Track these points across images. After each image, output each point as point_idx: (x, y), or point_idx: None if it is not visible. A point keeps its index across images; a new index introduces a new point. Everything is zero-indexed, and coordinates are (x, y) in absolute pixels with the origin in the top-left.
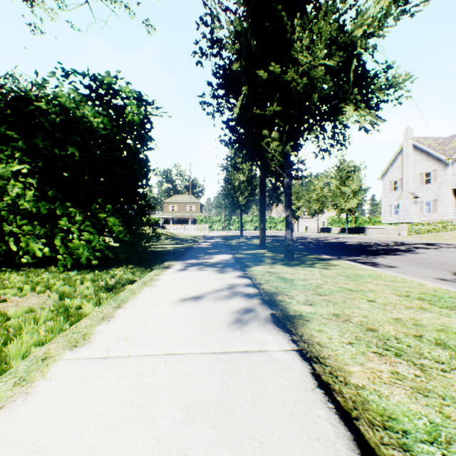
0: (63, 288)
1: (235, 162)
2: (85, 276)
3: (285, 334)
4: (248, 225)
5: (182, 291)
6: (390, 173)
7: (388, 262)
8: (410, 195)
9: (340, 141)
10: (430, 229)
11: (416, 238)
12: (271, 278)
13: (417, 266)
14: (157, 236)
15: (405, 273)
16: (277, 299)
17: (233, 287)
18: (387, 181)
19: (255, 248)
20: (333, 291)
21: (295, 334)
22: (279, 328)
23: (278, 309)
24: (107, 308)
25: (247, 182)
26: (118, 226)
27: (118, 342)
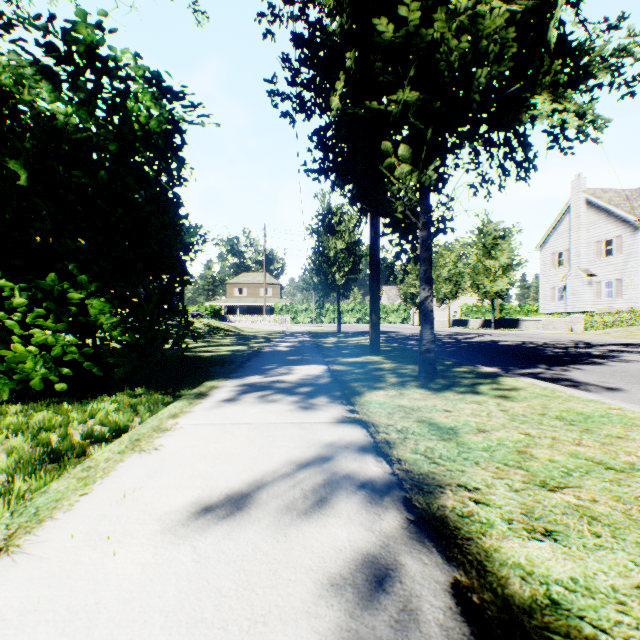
0: None
1: (329, 221)
2: (33, 415)
3: None
4: (347, 316)
5: (209, 468)
6: (553, 241)
7: (596, 379)
8: (581, 273)
9: (523, 162)
10: (613, 321)
11: (600, 335)
12: (409, 424)
13: None
14: (194, 335)
15: None
16: (448, 507)
17: (330, 454)
18: (549, 252)
19: (363, 352)
20: (571, 472)
21: None
22: None
23: (469, 563)
24: None
25: (347, 252)
26: (110, 317)
27: None
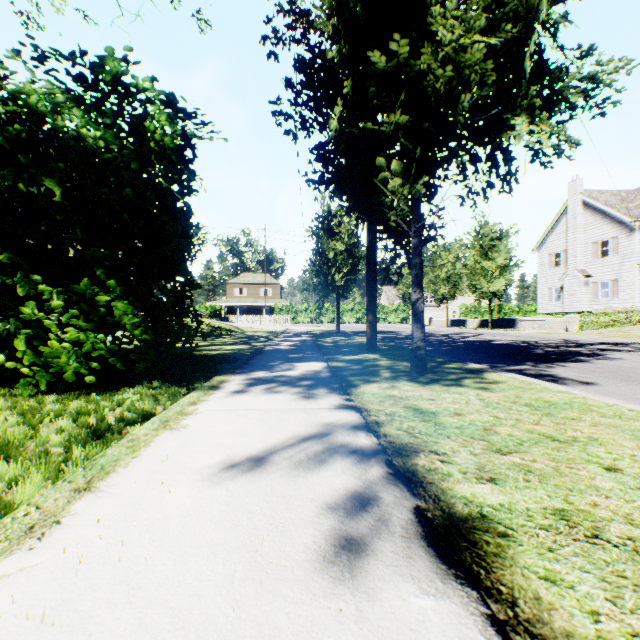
0: (9, 433)
1: (329, 223)
2: (68, 403)
3: (466, 593)
4: (347, 316)
5: (230, 440)
6: (550, 242)
7: (575, 375)
8: (578, 273)
9: (504, 177)
10: (609, 321)
11: (593, 335)
12: (397, 409)
13: (626, 381)
14: (203, 334)
15: (616, 396)
16: (419, 464)
17: (328, 431)
18: (546, 253)
19: (360, 351)
20: (523, 442)
21: (493, 594)
22: (446, 567)
23: (429, 496)
24: (59, 492)
25: (347, 253)
26: (132, 317)
27: (18, 634)
